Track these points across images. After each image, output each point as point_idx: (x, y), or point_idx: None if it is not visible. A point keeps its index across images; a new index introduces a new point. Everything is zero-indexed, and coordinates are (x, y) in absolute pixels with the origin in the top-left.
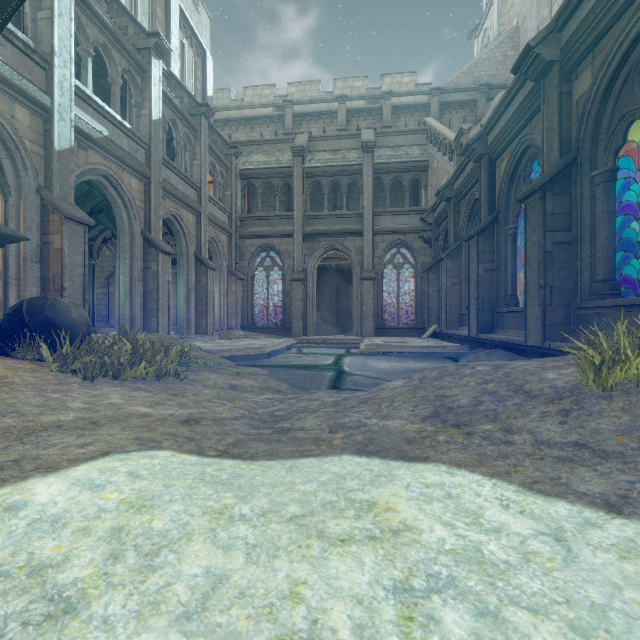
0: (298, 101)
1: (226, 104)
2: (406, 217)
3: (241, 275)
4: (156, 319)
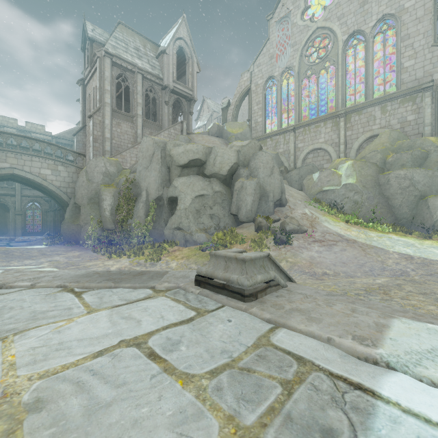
0: None
1: None
2: (37, 191)
3: None
4: None
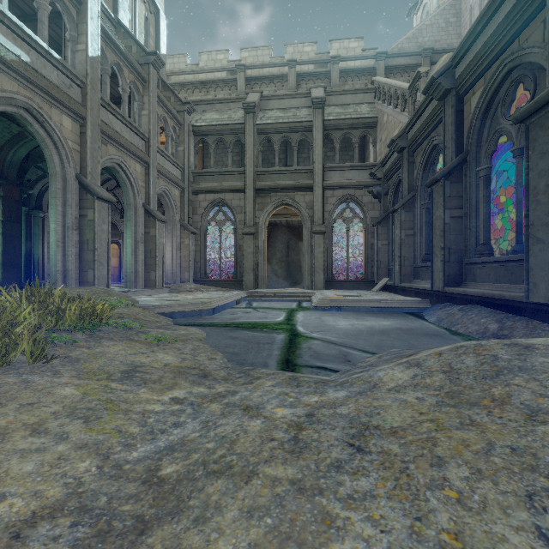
0: (250, 65)
1: (182, 68)
2: (355, 172)
3: (194, 229)
4: (93, 271)
